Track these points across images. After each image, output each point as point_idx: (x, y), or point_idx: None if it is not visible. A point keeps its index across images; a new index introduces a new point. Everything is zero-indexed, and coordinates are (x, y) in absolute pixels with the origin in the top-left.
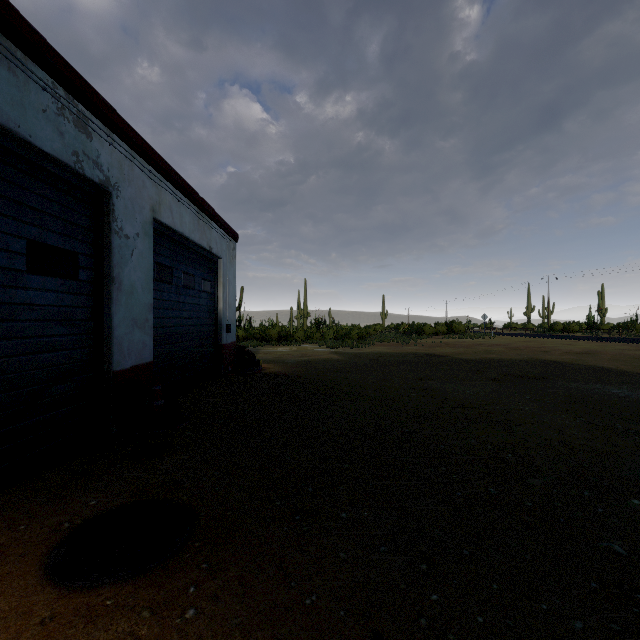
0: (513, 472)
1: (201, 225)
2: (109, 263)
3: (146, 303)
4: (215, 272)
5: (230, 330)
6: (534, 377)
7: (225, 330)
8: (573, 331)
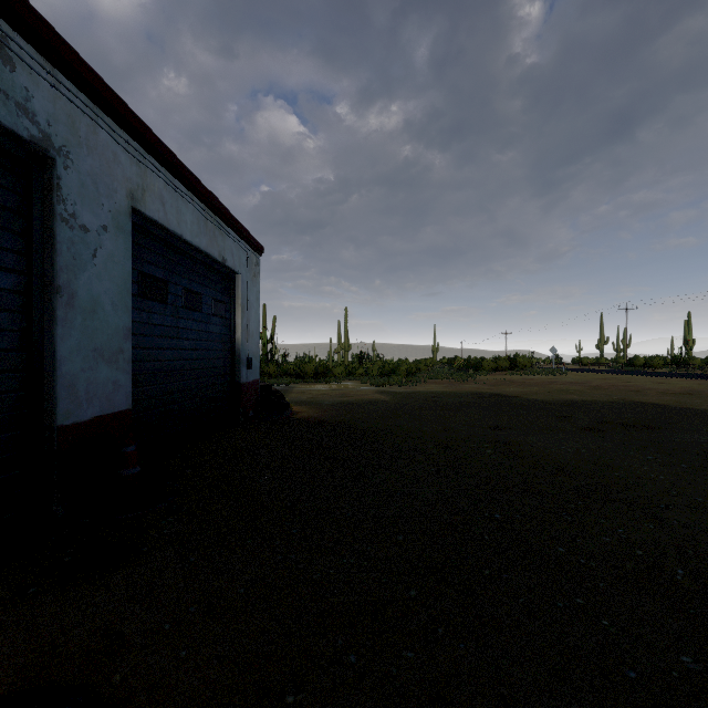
0: (704, 612)
1: (210, 228)
2: (51, 265)
3: (120, 327)
4: (231, 292)
5: (251, 365)
6: (640, 426)
7: (245, 365)
8: (657, 366)
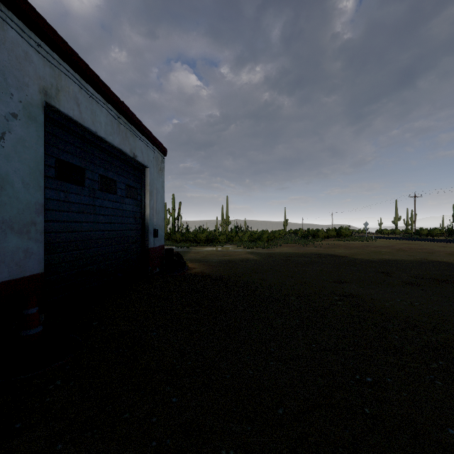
0: None
1: (122, 130)
2: None
3: (32, 202)
4: (142, 180)
5: (157, 234)
6: (448, 281)
7: (152, 234)
8: (436, 235)
